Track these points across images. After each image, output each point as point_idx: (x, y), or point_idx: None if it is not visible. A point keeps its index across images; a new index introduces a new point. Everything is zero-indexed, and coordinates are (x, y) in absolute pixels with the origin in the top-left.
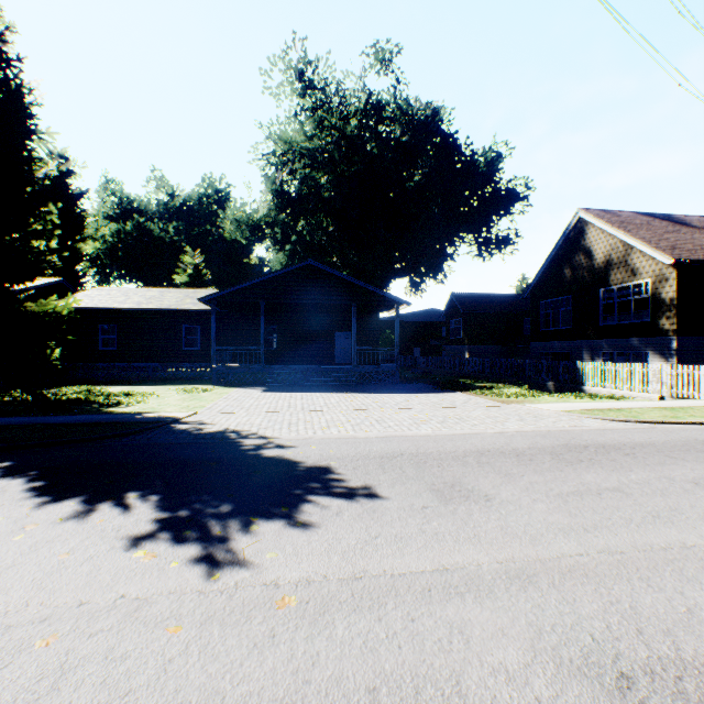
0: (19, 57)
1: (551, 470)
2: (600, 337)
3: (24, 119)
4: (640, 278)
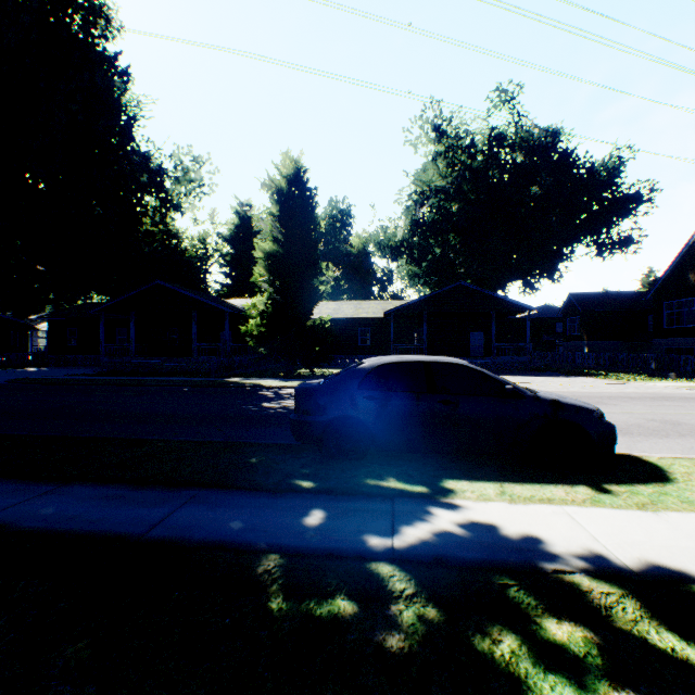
0: (315, 188)
1: (648, 401)
2: None
3: (314, 219)
4: None
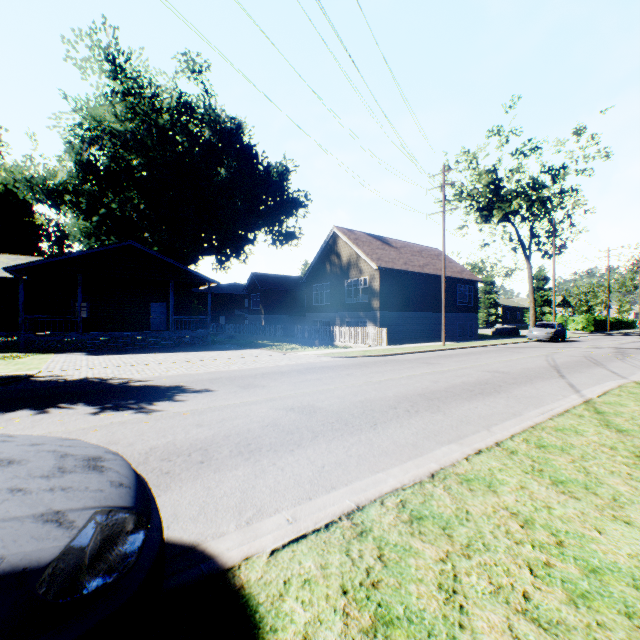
0: None
1: (295, 376)
2: (345, 310)
3: None
4: (364, 276)
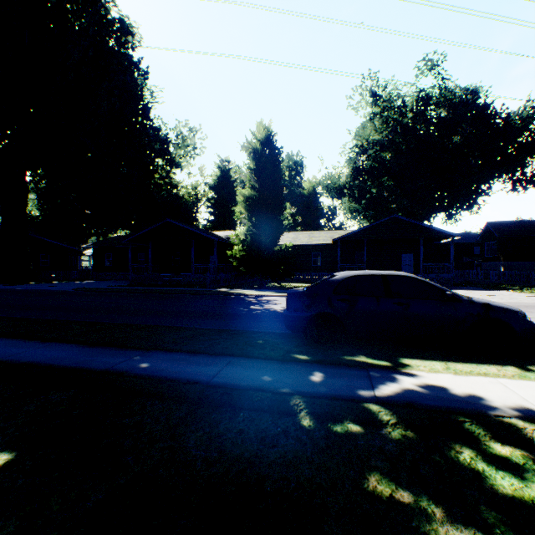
0: (281, 147)
1: None
2: None
3: (280, 171)
4: None
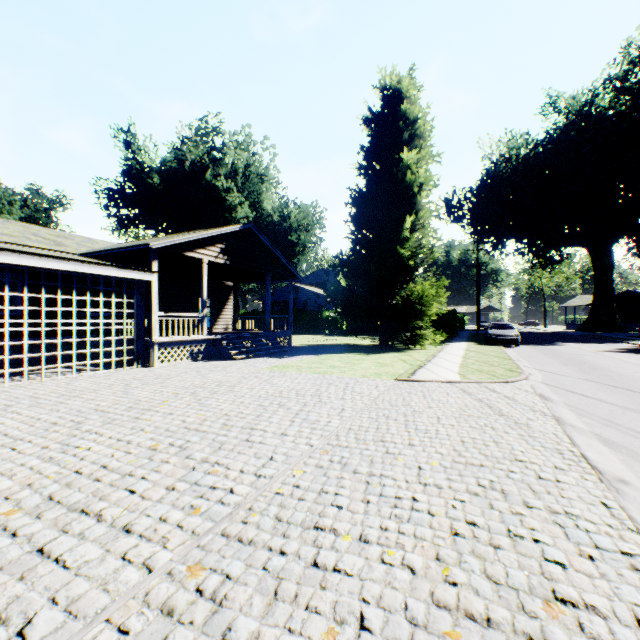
0: None
1: None
2: None
3: None
4: None
